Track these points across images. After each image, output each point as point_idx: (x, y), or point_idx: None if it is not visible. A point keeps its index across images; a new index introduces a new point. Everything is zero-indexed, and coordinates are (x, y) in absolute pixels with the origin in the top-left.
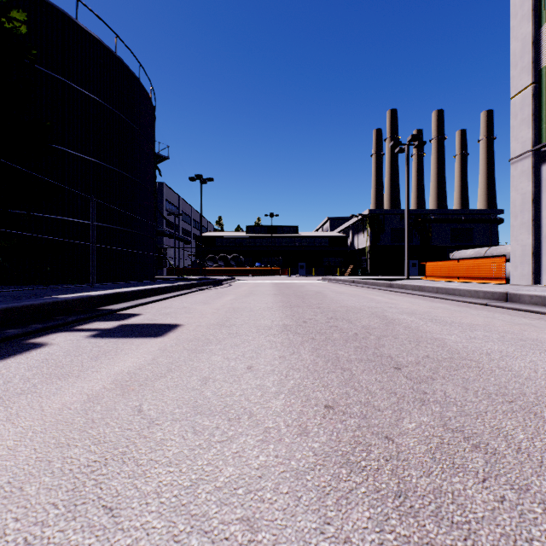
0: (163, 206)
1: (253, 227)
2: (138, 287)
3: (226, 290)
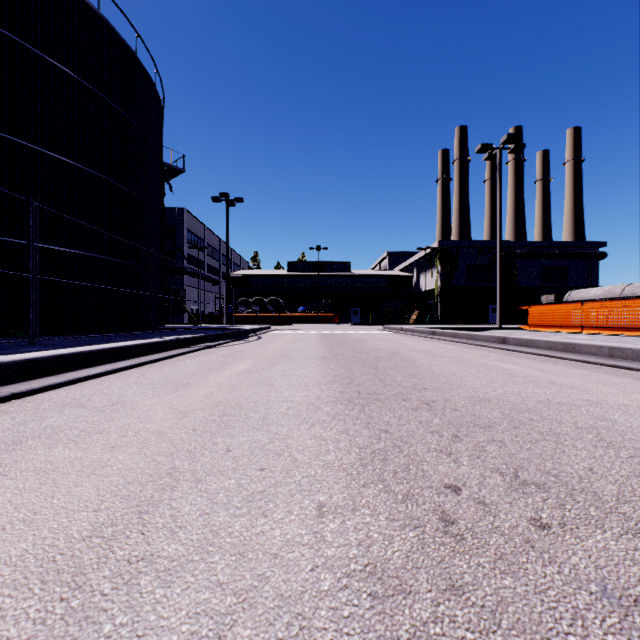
0: (183, 236)
1: (296, 264)
2: (57, 351)
3: (247, 348)
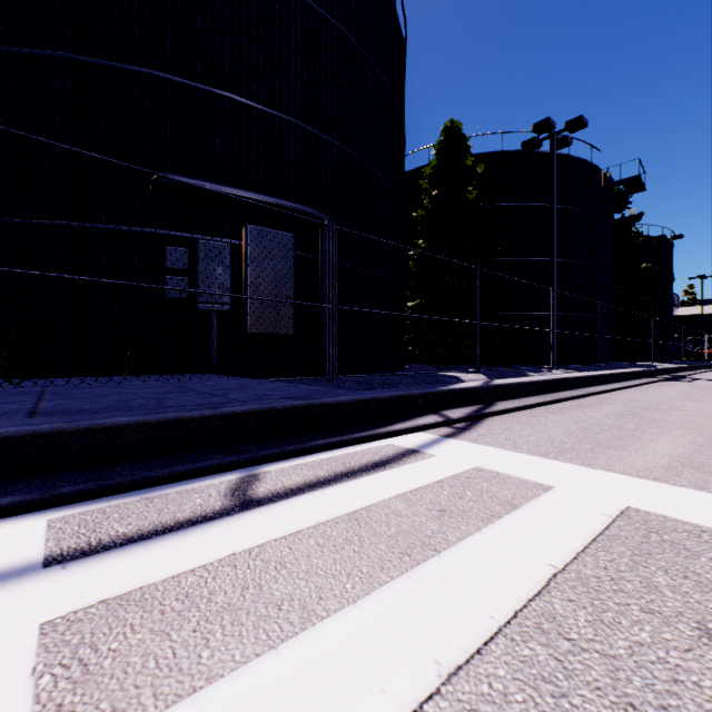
0: None
1: None
2: None
3: None
